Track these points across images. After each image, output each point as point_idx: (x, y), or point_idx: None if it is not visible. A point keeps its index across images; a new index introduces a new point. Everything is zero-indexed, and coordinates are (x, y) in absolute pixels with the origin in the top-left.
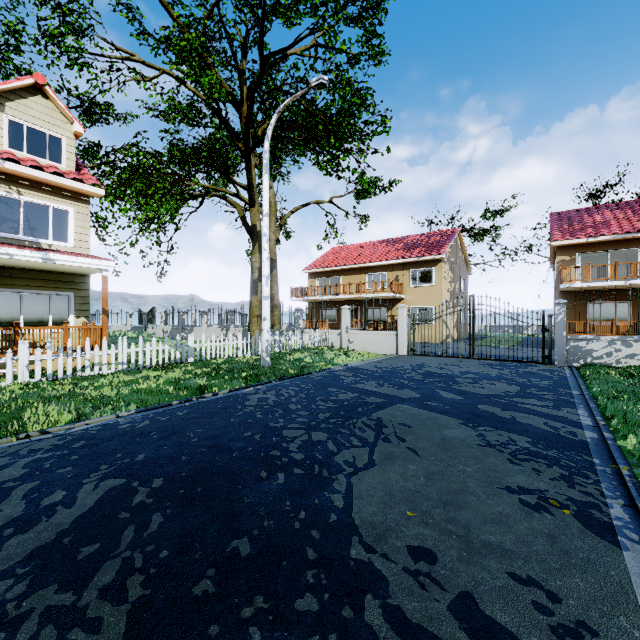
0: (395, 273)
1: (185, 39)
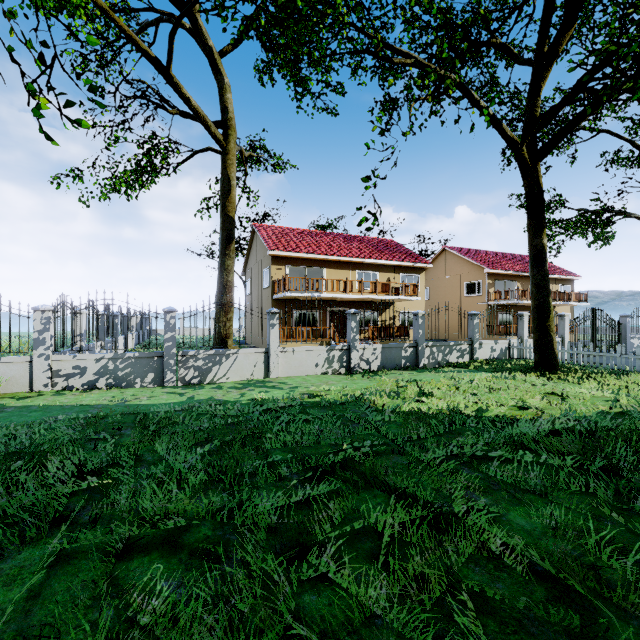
0: (387, 275)
1: None
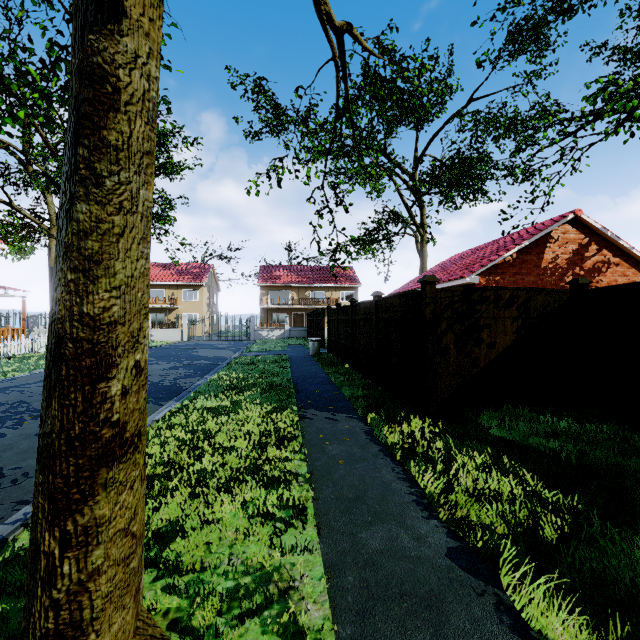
0: (172, 291)
1: None
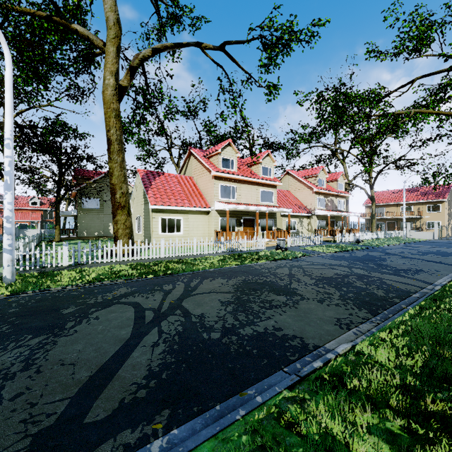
0: (417, 206)
1: None
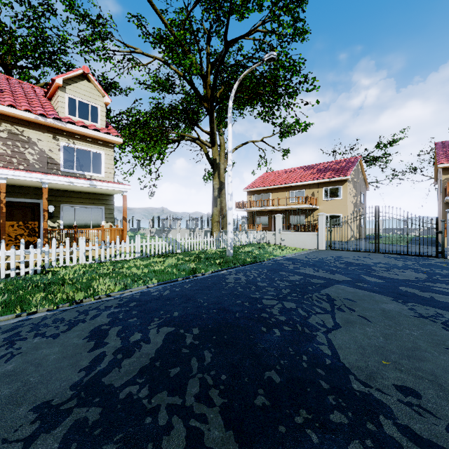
0: (311, 190)
1: (174, 35)
